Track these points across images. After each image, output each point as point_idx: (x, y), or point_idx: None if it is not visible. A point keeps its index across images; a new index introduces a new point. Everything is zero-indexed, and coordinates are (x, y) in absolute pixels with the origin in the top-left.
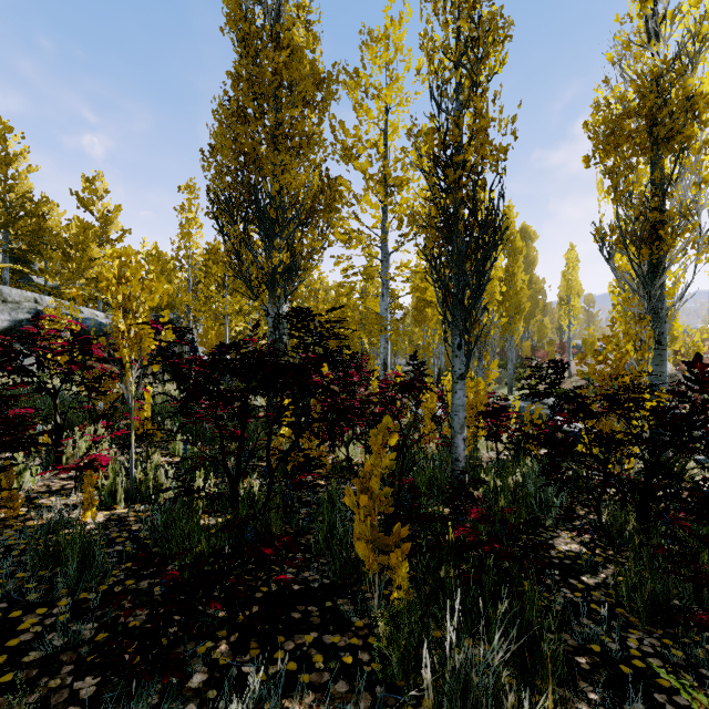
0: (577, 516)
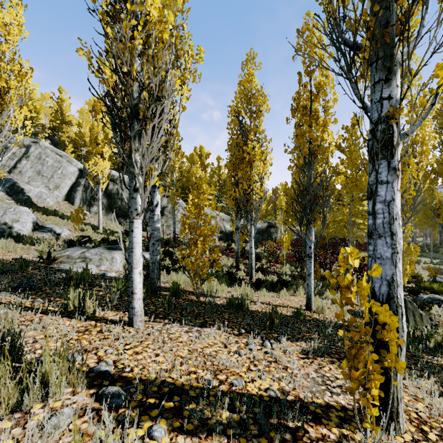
0: None
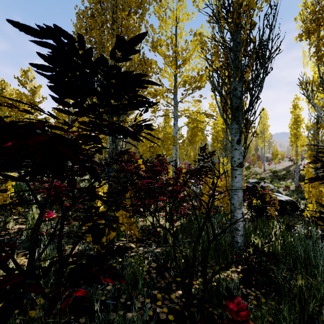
0: None
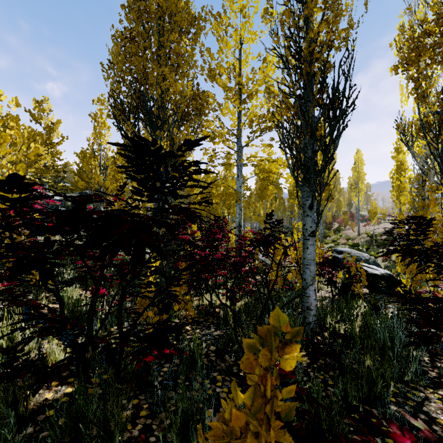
0: None
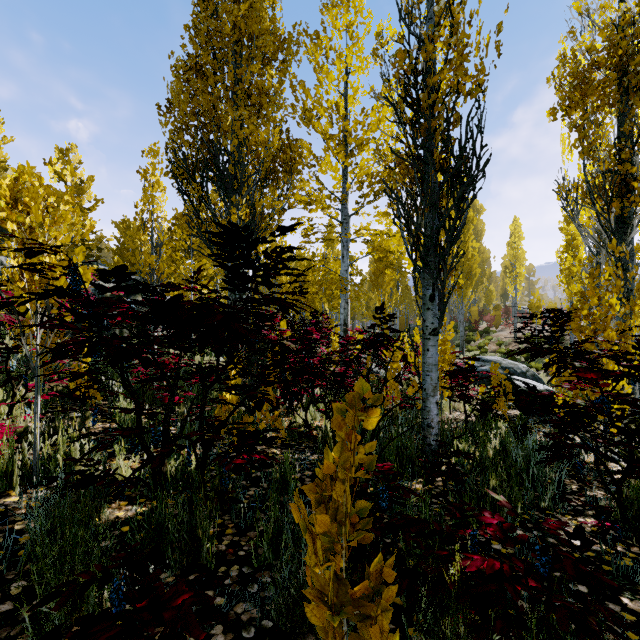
0: (602, 508)
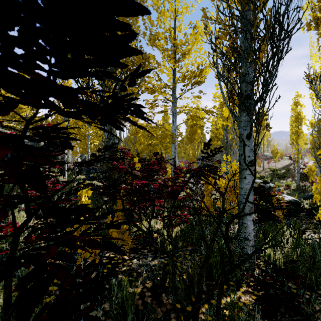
0: None
